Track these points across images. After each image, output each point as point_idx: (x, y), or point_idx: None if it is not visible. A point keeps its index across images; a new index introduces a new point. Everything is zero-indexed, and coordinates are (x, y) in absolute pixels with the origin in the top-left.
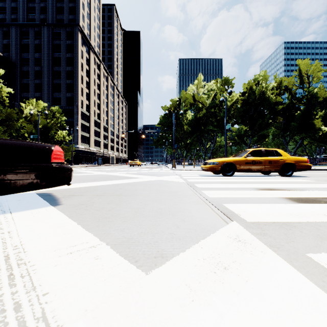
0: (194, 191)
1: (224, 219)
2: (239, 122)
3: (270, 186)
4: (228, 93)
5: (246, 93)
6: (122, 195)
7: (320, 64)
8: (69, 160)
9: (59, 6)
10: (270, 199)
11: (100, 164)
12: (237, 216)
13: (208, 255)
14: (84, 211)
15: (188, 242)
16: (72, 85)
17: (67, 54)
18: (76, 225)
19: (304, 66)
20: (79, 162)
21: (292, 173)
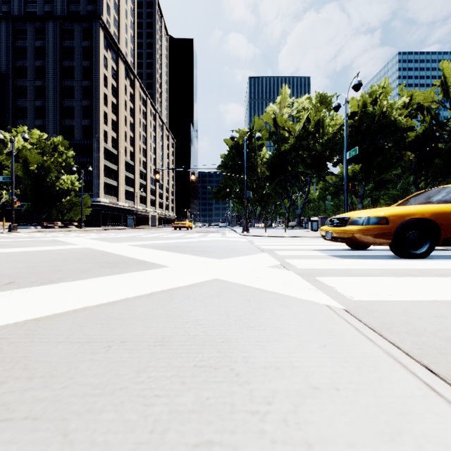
0: None
1: None
2: None
3: None
4: (354, 86)
5: (356, 114)
6: None
7: None
8: (85, 220)
9: None
10: None
11: (131, 226)
12: None
13: None
14: None
15: None
16: (91, 108)
17: (83, 62)
18: None
19: (450, 69)
20: (101, 223)
21: None
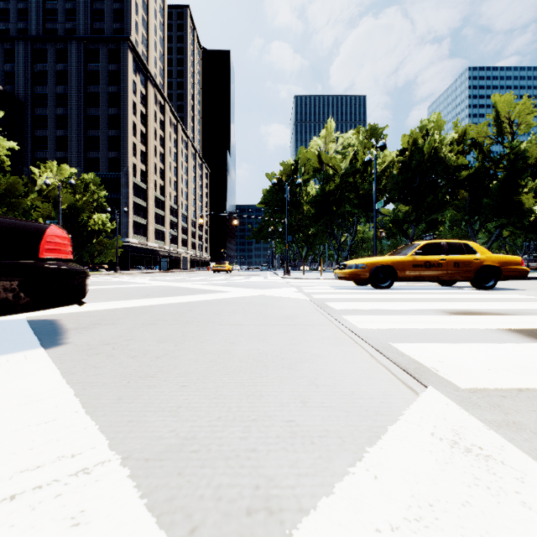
0: (328, 316)
1: (403, 382)
2: (395, 200)
3: (466, 307)
4: (380, 147)
5: (406, 150)
6: (191, 324)
7: (531, 102)
8: (112, 262)
9: (96, 8)
10: (478, 332)
11: (165, 270)
12: (431, 372)
13: (401, 511)
14: (104, 359)
15: (335, 451)
16: (118, 139)
17: (109, 87)
18: (70, 397)
19: (504, 105)
20: (129, 266)
21: (495, 284)
